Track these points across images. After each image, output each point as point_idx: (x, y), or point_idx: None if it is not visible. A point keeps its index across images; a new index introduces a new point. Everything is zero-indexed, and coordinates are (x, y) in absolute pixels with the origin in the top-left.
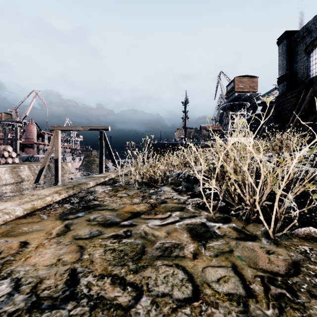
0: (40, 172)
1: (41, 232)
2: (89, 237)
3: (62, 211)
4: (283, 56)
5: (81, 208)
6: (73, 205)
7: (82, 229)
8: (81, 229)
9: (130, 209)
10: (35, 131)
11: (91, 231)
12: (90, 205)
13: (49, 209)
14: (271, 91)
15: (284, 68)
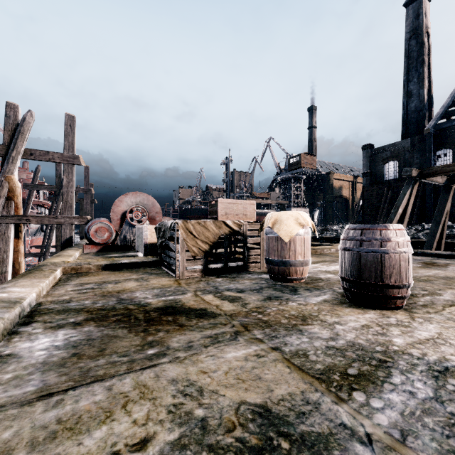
0: None
1: None
2: None
3: None
4: (367, 159)
5: None
6: None
7: None
8: None
9: None
10: None
11: None
12: None
13: None
14: None
15: (368, 168)
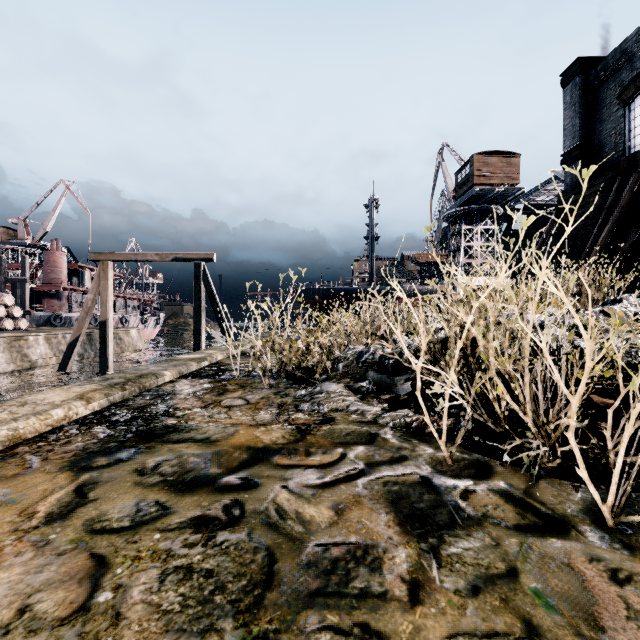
0: (70, 348)
1: (9, 510)
2: (131, 526)
3: (82, 446)
4: (574, 109)
5: (131, 436)
6: (113, 430)
7: (118, 500)
8: (115, 500)
9: (247, 440)
10: (64, 264)
11: (141, 504)
12: (154, 430)
13: (53, 441)
14: (546, 185)
15: (576, 134)
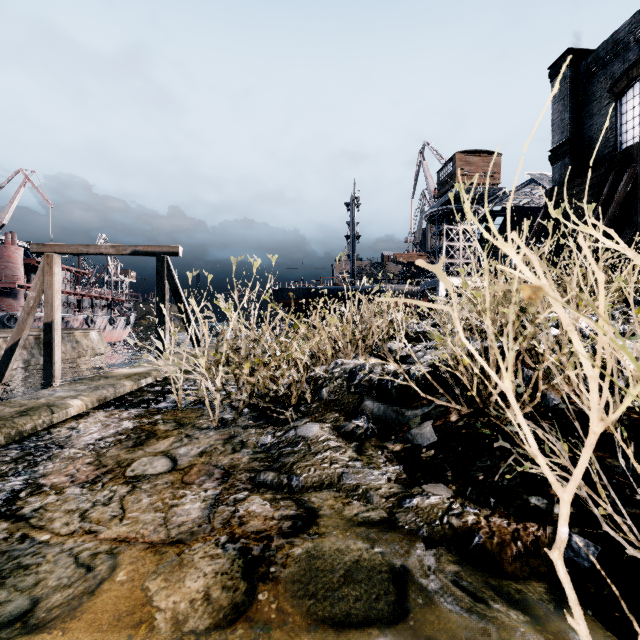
0: (8, 354)
1: None
2: None
3: None
4: (563, 103)
5: None
6: None
7: None
8: None
9: (117, 619)
10: (20, 259)
11: None
12: None
13: None
14: (523, 187)
15: (565, 129)
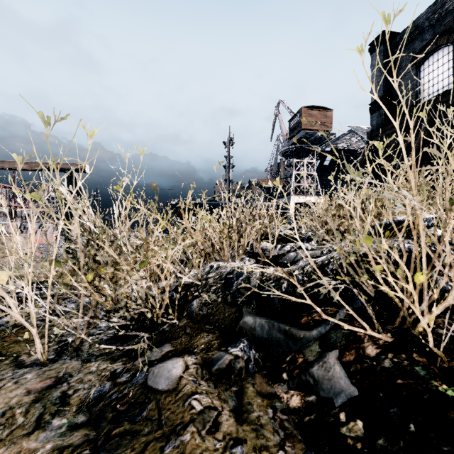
0: None
1: None
2: None
3: None
4: (379, 69)
5: None
6: None
7: None
8: None
9: None
10: None
11: None
12: None
13: None
14: (345, 135)
15: (381, 88)
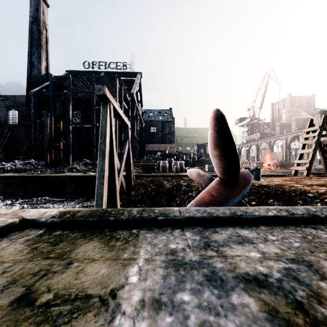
0: None
1: None
2: None
3: None
4: None
5: None
6: None
7: None
8: None
9: None
10: None
11: None
12: None
13: None
14: None
15: None
